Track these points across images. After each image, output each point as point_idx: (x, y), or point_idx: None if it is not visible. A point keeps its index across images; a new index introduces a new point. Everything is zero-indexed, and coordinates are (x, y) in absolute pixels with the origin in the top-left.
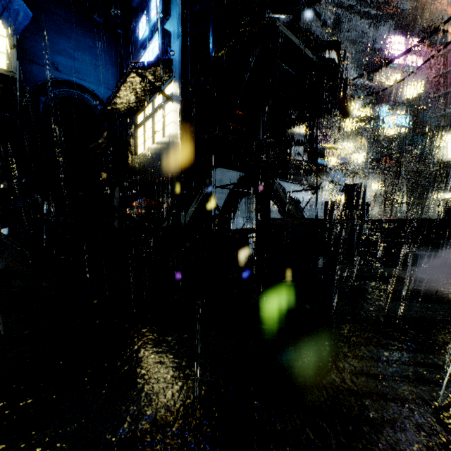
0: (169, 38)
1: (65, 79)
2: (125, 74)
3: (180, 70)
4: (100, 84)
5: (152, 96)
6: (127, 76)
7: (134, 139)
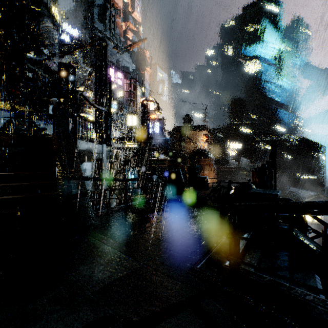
0: None
1: None
2: None
3: None
4: None
5: None
6: None
7: None
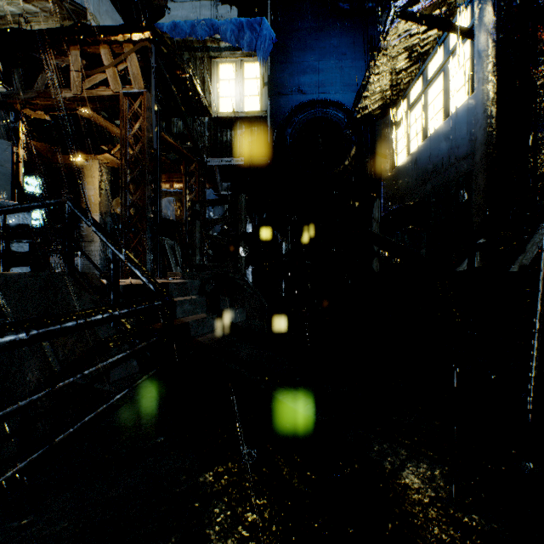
0: None
1: (310, 100)
2: (383, 31)
3: None
4: (346, 89)
5: (422, 64)
6: (387, 32)
7: (390, 147)
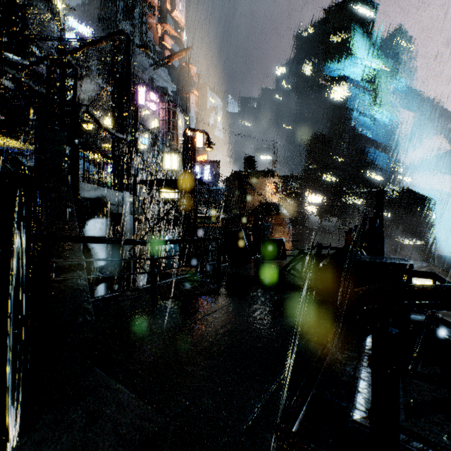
0: None
1: None
2: None
3: None
4: None
5: None
6: None
7: None
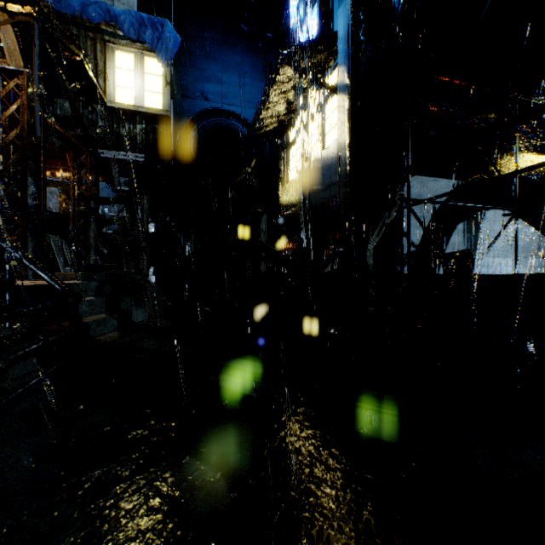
0: (331, 7)
1: (214, 108)
2: (275, 70)
3: (348, 42)
4: (248, 105)
5: (307, 101)
6: (277, 72)
7: (285, 164)
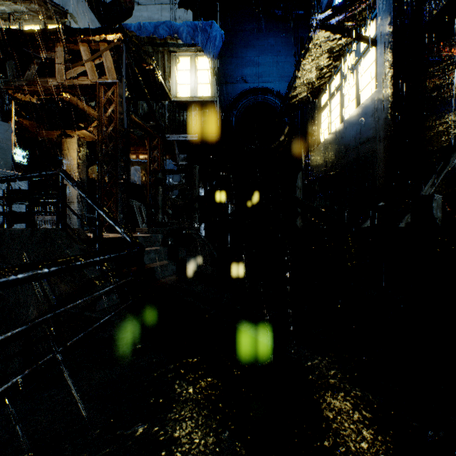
0: None
1: (251, 88)
2: (308, 38)
3: None
4: (281, 79)
5: (340, 63)
6: (311, 39)
7: (316, 127)
